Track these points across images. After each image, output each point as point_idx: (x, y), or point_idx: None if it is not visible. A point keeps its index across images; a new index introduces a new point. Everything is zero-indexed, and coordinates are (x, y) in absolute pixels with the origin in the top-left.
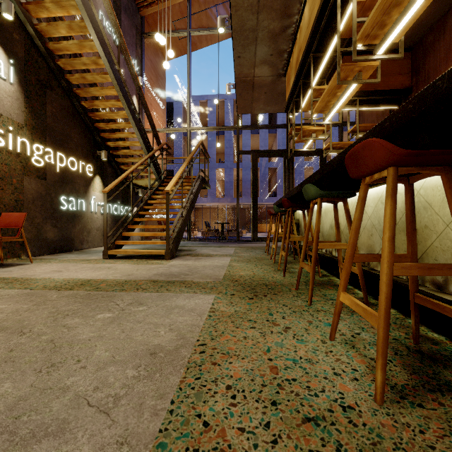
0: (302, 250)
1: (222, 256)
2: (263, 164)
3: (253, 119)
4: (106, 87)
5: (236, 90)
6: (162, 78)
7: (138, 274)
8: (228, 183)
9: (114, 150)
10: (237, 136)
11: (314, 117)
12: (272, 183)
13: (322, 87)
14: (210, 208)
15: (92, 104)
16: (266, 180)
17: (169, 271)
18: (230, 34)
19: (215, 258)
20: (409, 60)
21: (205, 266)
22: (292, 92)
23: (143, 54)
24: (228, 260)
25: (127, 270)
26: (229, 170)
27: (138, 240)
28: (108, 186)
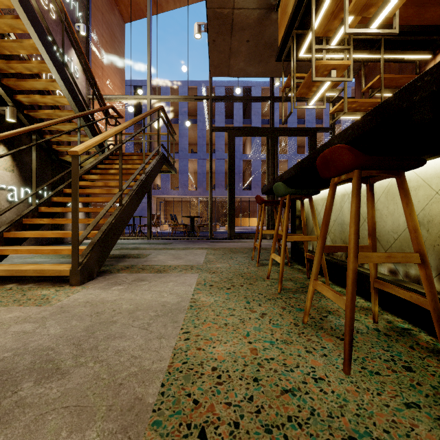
0: None
1: (185, 270)
2: (238, 155)
3: (226, 110)
4: None
5: (209, 32)
6: (119, 40)
7: None
8: (201, 174)
9: (31, 110)
10: (210, 109)
11: (334, 45)
12: (247, 176)
13: None
14: (181, 201)
15: None
16: (240, 172)
17: (18, 346)
18: None
19: (170, 278)
20: None
21: (136, 311)
22: (293, 15)
23: None
24: (192, 285)
25: None
26: (202, 161)
27: None
28: None
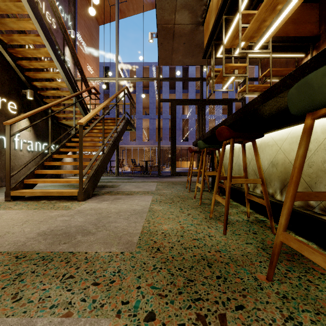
0: (285, 210)
1: (144, 193)
2: (178, 116)
3: (170, 83)
4: (23, 19)
5: (158, 38)
6: (95, 38)
7: (13, 234)
8: (152, 130)
9: (42, 91)
10: (159, 86)
11: (236, 54)
12: (185, 131)
13: (251, 12)
14: (138, 149)
15: (10, 38)
16: (180, 128)
17: (66, 225)
18: (153, 5)
19: (135, 198)
20: (317, 10)
21: (119, 212)
22: (212, 32)
23: (76, 12)
24: (149, 201)
25: (9, 223)
26: (153, 120)
27: (71, 175)
28: (13, 118)
